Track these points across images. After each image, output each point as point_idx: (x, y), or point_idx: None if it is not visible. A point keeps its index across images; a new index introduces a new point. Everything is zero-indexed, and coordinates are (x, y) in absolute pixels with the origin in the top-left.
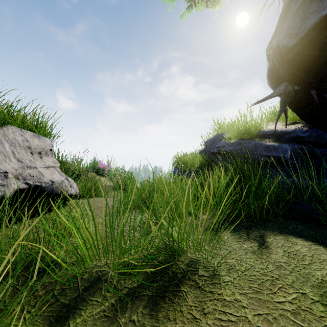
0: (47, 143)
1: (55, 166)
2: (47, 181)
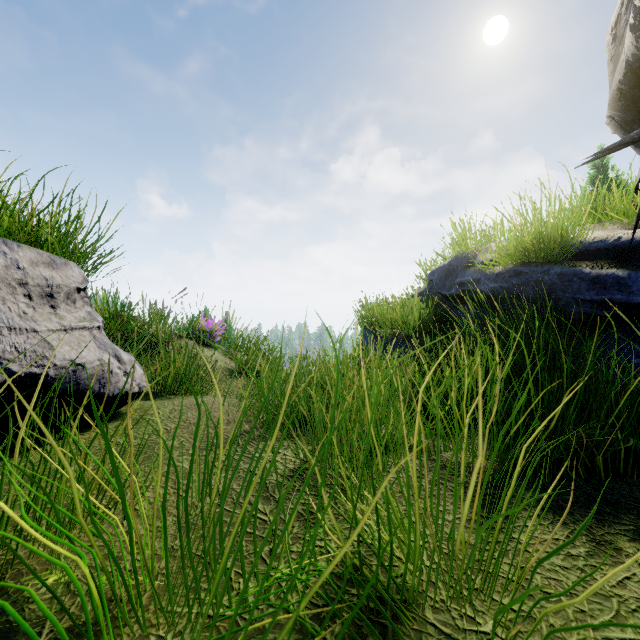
0: (71, 274)
1: (89, 326)
2: (62, 362)
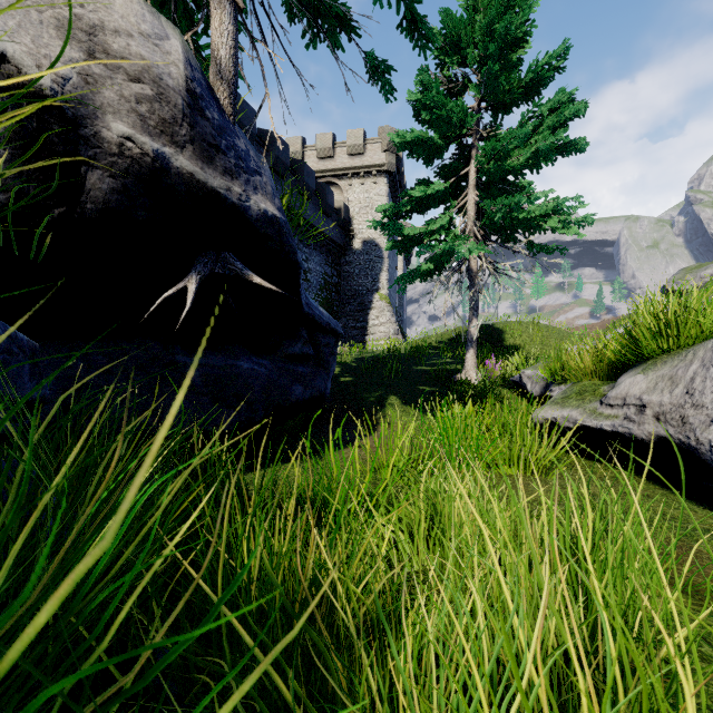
0: None
1: None
2: (702, 439)
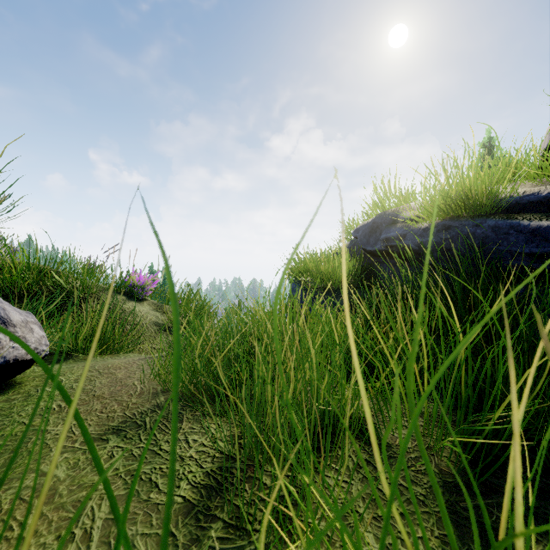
0: None
1: None
2: None
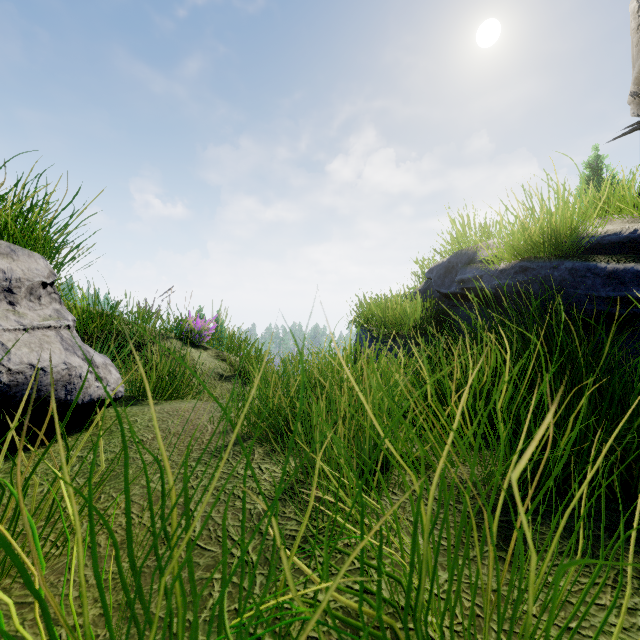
0: (35, 267)
1: (56, 326)
2: (18, 366)
